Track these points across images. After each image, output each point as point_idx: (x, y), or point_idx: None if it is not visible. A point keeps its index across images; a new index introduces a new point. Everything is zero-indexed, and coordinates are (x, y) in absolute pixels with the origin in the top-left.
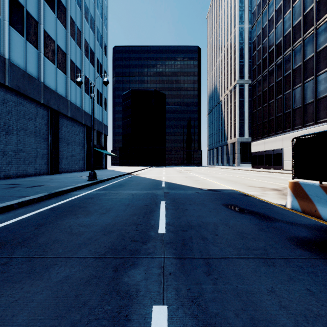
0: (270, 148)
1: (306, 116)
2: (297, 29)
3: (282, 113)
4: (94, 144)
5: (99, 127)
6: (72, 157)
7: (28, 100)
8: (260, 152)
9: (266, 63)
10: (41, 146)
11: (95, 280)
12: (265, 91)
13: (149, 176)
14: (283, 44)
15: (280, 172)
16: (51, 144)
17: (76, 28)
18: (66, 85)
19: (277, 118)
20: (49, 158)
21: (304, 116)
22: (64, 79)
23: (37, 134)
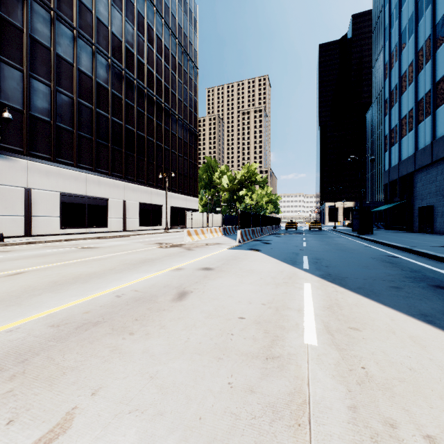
0: None
1: None
2: None
3: None
4: None
5: None
6: None
7: None
8: None
9: None
10: None
11: (315, 241)
12: None
13: None
14: None
15: None
16: None
17: None
18: None
19: None
20: None
21: None
22: None
23: None
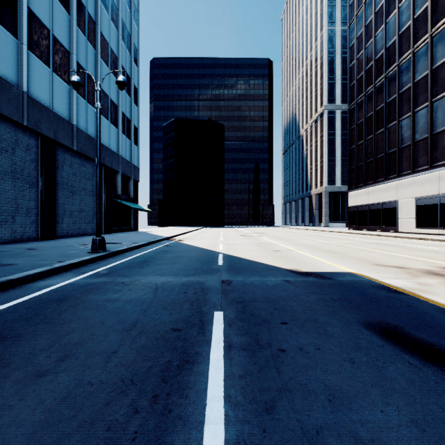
0: (377, 201)
1: (436, 152)
2: (420, 22)
3: (396, 148)
4: (118, 194)
5: (126, 169)
6: (80, 213)
7: (0, 120)
8: (362, 206)
9: (372, 76)
10: (24, 196)
11: None
12: (370, 116)
13: (199, 242)
14: (398, 46)
15: (398, 237)
16: (43, 193)
17: (87, 16)
18: (69, 101)
19: (389, 156)
20: (39, 215)
21: (433, 152)
22: (65, 92)
23: (17, 176)
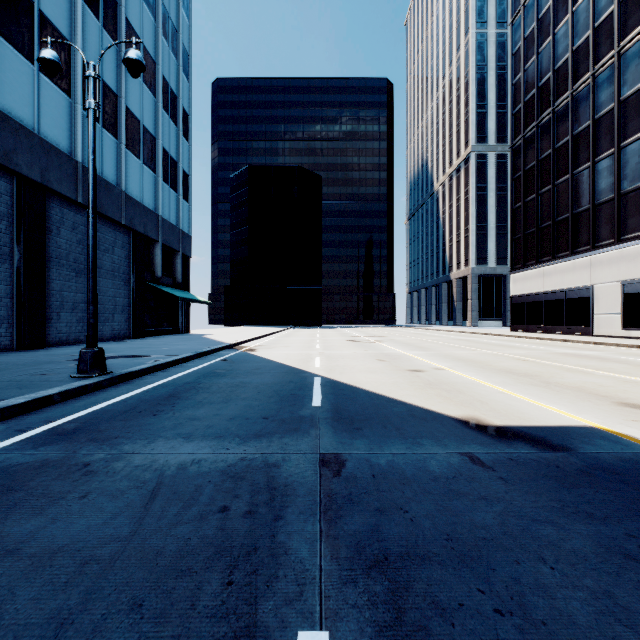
0: (557, 287)
1: None
2: (631, 4)
3: (590, 204)
4: (156, 277)
5: (170, 237)
6: None
7: None
8: (534, 295)
9: (549, 95)
10: None
11: None
12: (547, 157)
13: (281, 353)
14: (593, 46)
15: (601, 343)
16: (22, 271)
17: None
18: (70, 123)
19: (577, 218)
20: (14, 308)
21: None
22: (63, 108)
23: None
